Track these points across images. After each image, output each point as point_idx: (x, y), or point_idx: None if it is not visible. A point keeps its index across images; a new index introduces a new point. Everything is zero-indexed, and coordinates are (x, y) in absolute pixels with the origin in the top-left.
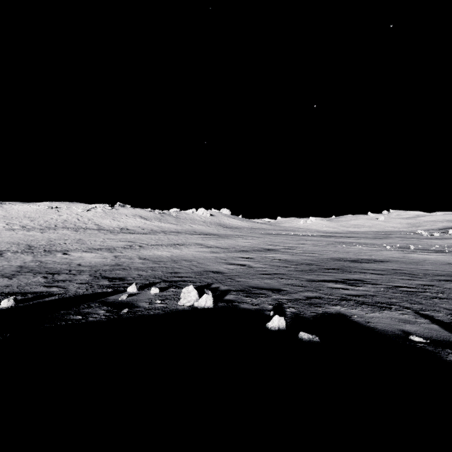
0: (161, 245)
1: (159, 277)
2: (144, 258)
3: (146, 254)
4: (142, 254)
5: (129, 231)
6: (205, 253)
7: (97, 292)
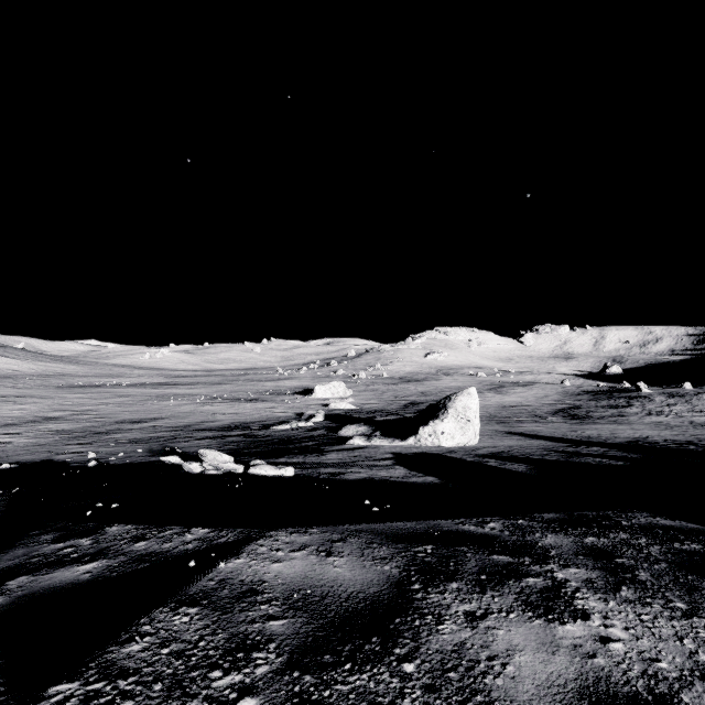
0: None
1: None
2: None
3: None
4: None
5: None
6: None
7: None
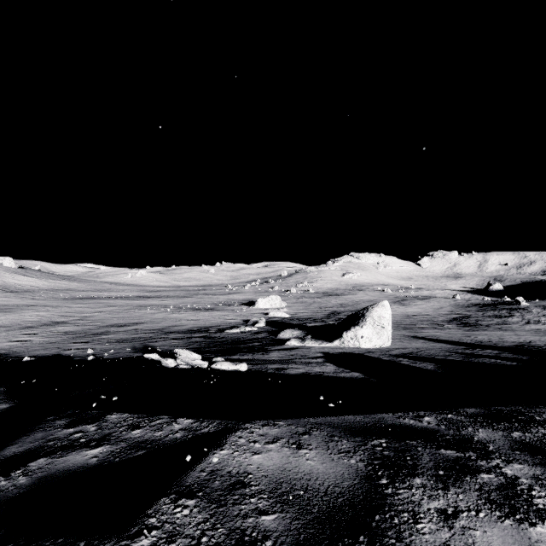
0: None
1: None
2: None
3: None
4: None
5: None
6: None
7: None
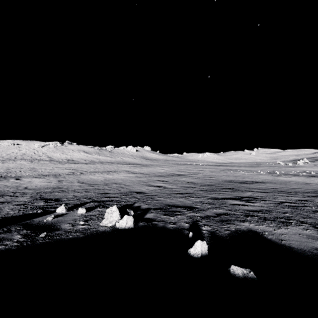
0: (97, 172)
1: (90, 198)
2: (82, 182)
3: (84, 179)
4: (81, 179)
5: (74, 162)
6: (131, 177)
7: (27, 213)
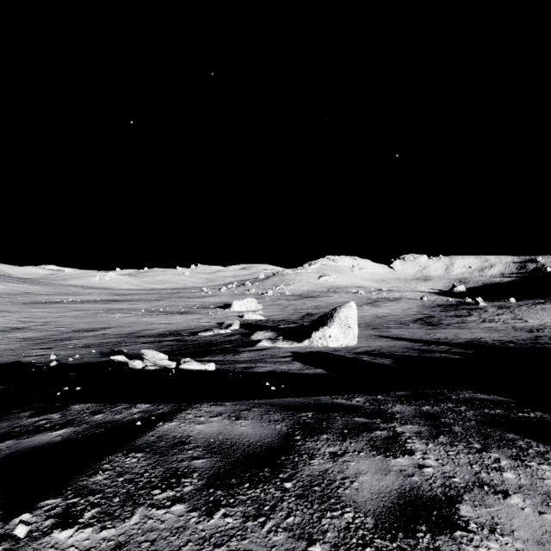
0: None
1: None
2: None
3: None
4: None
5: None
6: None
7: None
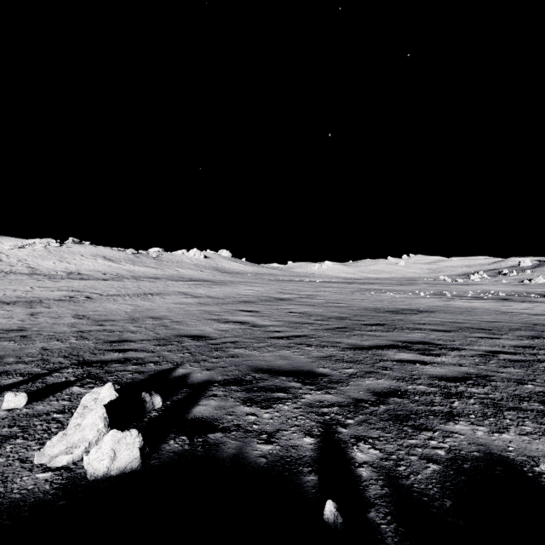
0: (123, 295)
1: (77, 354)
2: (83, 315)
3: (91, 309)
4: (83, 309)
5: (81, 276)
6: (188, 305)
7: None
